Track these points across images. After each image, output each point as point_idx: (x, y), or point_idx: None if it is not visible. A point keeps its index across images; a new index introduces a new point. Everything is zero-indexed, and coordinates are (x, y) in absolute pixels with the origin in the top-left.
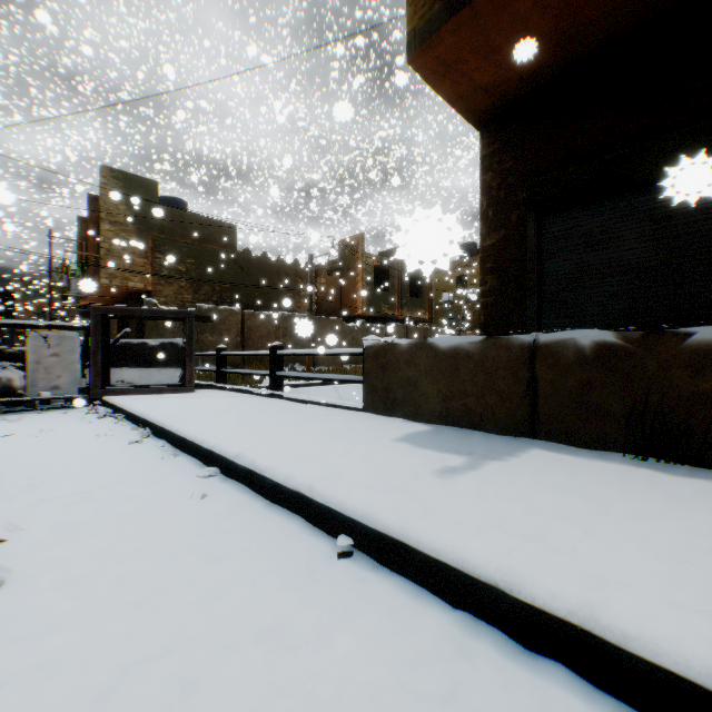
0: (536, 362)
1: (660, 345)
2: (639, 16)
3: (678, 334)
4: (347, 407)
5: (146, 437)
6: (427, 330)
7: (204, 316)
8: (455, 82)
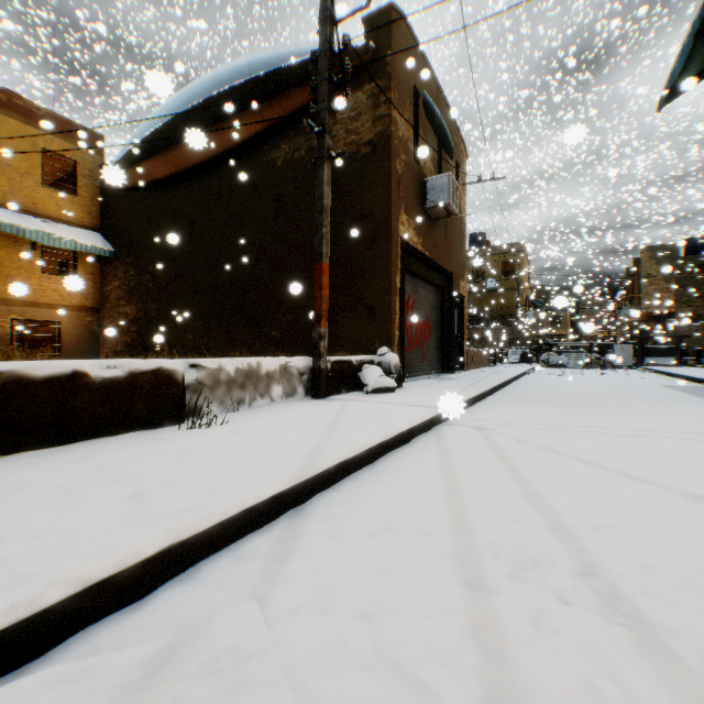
0: None
1: None
2: None
3: None
4: None
5: (650, 372)
6: None
7: (684, 335)
8: None
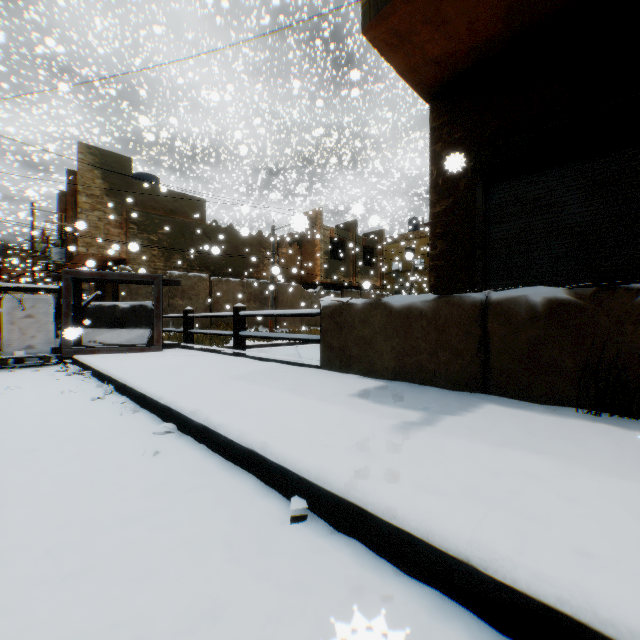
0: (488, 319)
1: (612, 301)
2: None
3: (631, 289)
4: (305, 365)
5: (109, 394)
6: (379, 296)
7: (171, 280)
8: (408, 55)
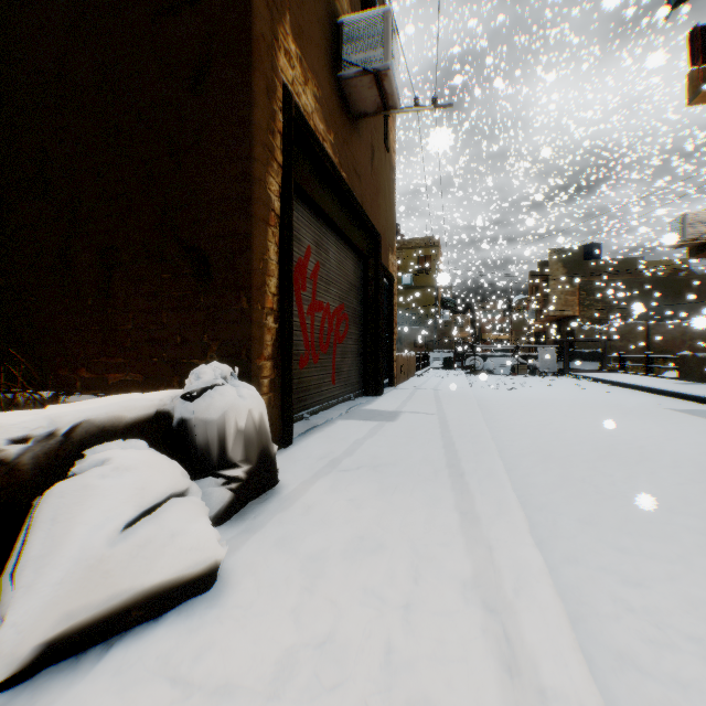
0: None
1: None
2: None
3: None
4: (670, 378)
5: (590, 381)
6: None
7: (611, 339)
8: None
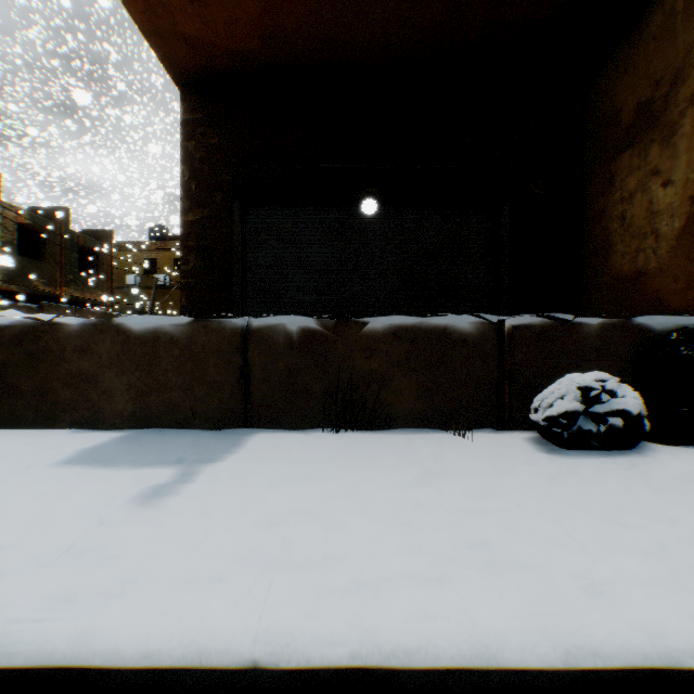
0: (250, 347)
1: (348, 332)
2: (325, 55)
3: (360, 323)
4: None
5: None
6: (107, 316)
7: None
8: (153, 10)
